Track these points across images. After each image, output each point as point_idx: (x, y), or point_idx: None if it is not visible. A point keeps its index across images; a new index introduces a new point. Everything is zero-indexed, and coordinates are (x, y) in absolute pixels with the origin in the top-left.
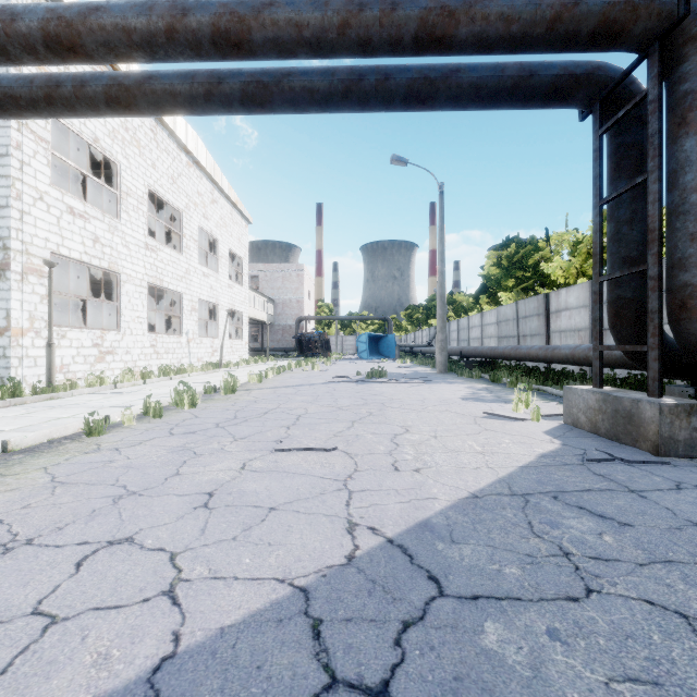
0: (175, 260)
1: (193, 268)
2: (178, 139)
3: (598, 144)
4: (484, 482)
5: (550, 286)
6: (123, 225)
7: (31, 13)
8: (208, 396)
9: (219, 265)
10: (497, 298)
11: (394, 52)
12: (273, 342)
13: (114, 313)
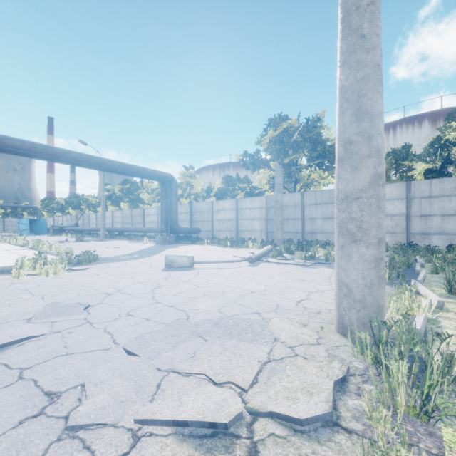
0: None
1: None
2: None
3: (161, 190)
4: (149, 247)
5: (143, 203)
6: None
7: (50, 149)
8: None
9: None
10: (117, 203)
11: (129, 172)
12: None
13: None
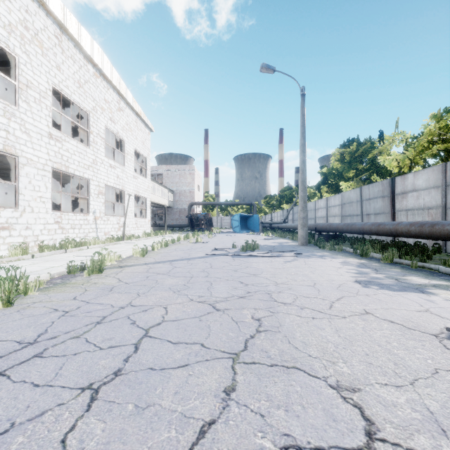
0: (82, 151)
1: (100, 160)
2: (84, 51)
3: None
4: None
5: (385, 176)
6: (22, 114)
7: None
8: (66, 278)
9: (125, 160)
10: (334, 188)
11: None
12: (173, 220)
13: (13, 192)
